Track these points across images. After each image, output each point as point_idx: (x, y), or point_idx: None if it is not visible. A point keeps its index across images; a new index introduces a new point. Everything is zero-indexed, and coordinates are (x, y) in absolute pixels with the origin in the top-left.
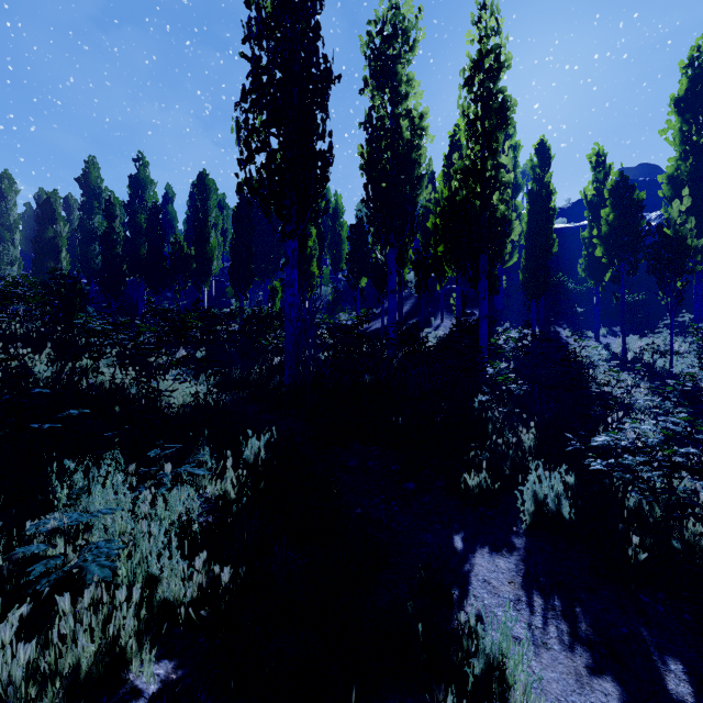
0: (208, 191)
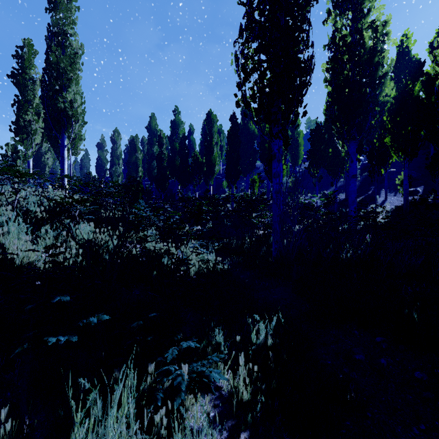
0: (212, 122)
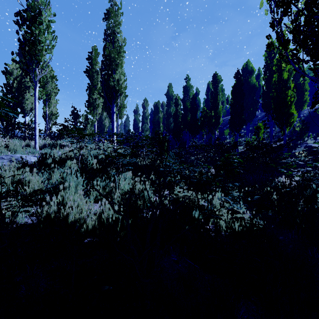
0: (217, 82)
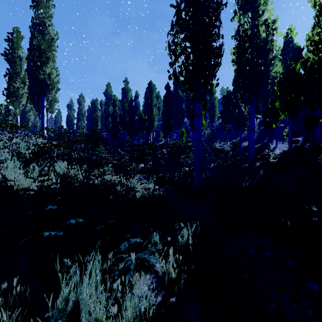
0: (152, 90)
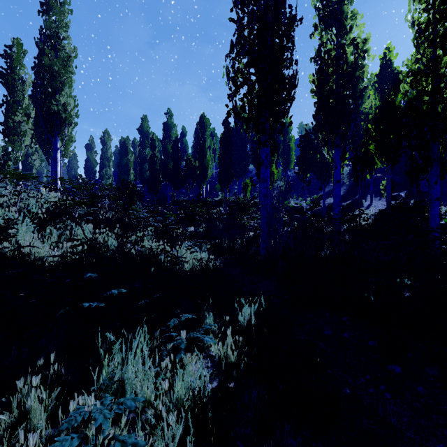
0: (205, 126)
